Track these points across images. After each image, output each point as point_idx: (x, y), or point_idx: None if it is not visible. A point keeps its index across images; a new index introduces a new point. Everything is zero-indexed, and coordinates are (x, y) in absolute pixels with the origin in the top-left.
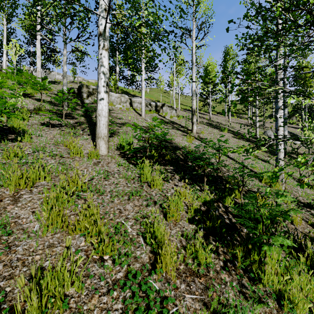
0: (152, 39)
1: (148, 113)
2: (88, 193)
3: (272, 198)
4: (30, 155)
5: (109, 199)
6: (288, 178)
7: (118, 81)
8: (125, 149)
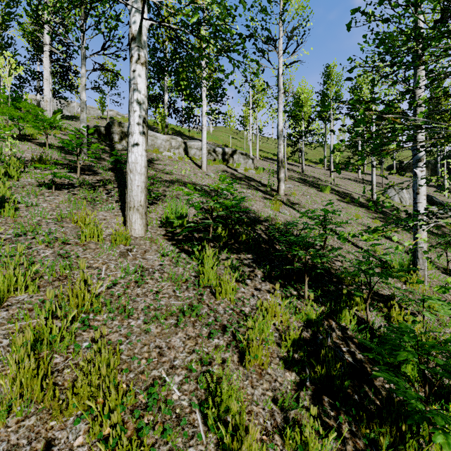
0: (218, 48)
1: (211, 164)
2: (103, 314)
3: (413, 306)
4: (8, 241)
5: (140, 328)
6: (430, 268)
7: (167, 116)
8: (174, 226)
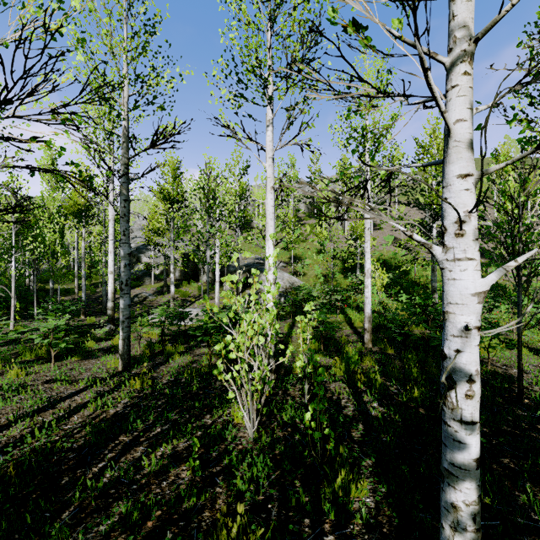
0: None
1: None
2: None
3: None
4: None
5: None
6: None
7: None
8: None
